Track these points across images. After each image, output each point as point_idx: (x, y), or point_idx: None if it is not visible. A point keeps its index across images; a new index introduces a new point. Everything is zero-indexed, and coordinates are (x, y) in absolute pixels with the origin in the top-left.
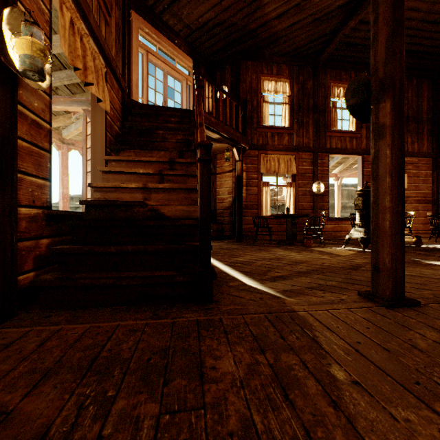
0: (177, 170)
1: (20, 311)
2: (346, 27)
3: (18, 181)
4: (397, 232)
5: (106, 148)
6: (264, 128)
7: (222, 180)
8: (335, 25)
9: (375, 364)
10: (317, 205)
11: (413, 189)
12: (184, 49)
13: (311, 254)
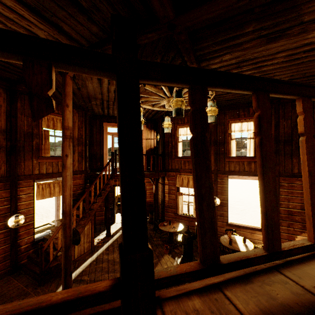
0: None
1: (20, 270)
2: None
3: (21, 241)
4: None
5: None
6: (179, 158)
7: (159, 187)
8: None
9: None
10: (216, 213)
11: None
12: None
13: None
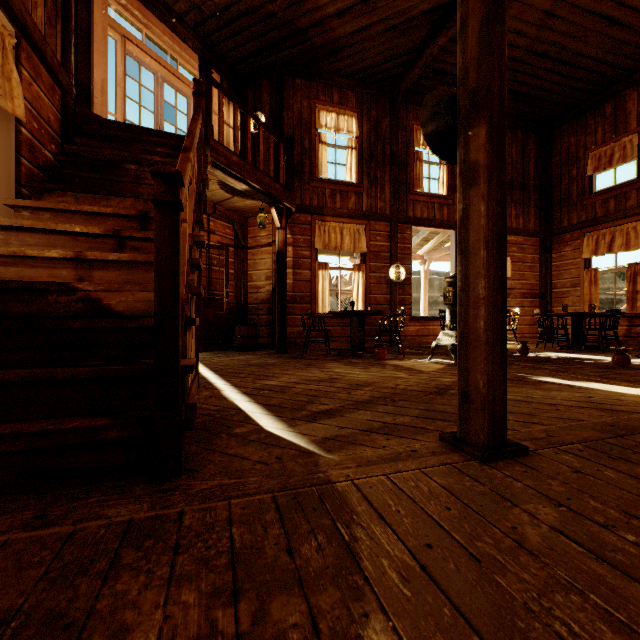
0: (149, 231)
1: None
2: (433, 45)
3: None
4: (495, 338)
5: (20, 186)
6: (320, 182)
7: (257, 258)
8: (419, 39)
9: (453, 602)
10: (397, 298)
11: (518, 278)
12: (193, 46)
13: (382, 371)
